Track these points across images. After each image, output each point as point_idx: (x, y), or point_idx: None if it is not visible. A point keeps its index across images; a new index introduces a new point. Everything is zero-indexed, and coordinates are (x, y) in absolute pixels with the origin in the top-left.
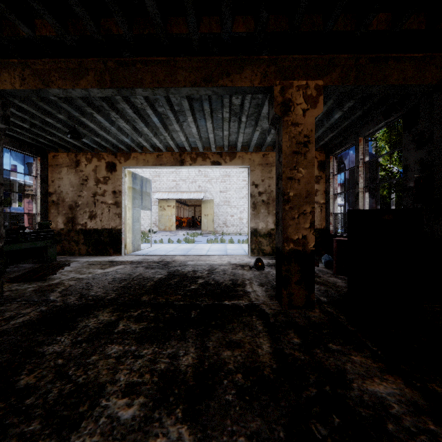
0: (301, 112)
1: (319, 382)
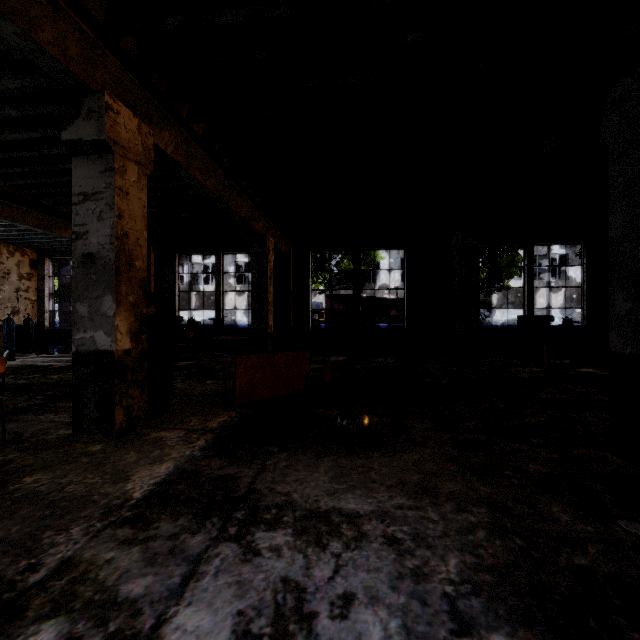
0: None
1: None
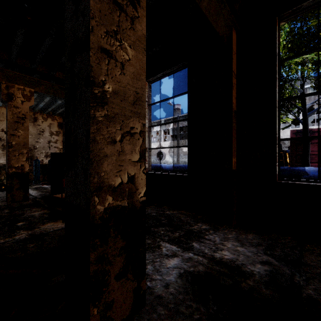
0: (20, 101)
1: (9, 217)
